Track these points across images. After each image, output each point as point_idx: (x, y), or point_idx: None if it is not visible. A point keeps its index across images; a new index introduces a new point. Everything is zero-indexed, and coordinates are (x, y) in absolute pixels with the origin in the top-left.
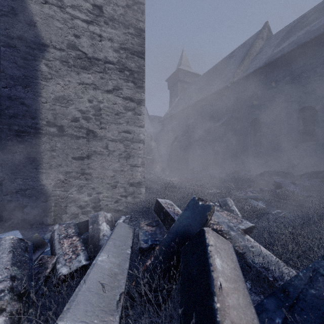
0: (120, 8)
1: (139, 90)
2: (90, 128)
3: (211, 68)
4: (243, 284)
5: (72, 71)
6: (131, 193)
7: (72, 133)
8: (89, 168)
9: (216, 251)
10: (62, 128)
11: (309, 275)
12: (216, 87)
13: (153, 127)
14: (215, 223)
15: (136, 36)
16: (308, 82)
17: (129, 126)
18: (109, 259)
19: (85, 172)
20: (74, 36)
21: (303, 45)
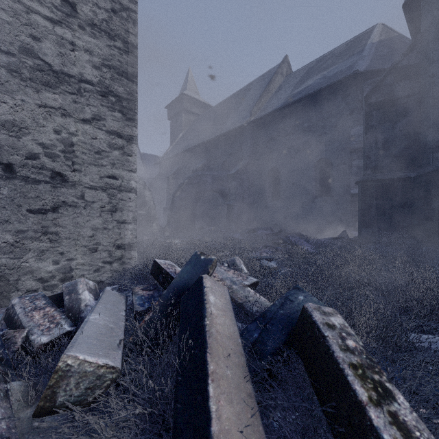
0: (103, 11)
1: (129, 124)
2: (57, 170)
3: (225, 99)
4: (231, 313)
5: (28, 87)
6: (118, 258)
7: (28, 175)
8: (55, 226)
9: (212, 291)
10: (11, 168)
11: (281, 301)
12: (231, 125)
13: (146, 170)
14: (219, 279)
15: (125, 52)
16: (324, 132)
17: (116, 170)
18: (102, 318)
19: (49, 231)
20: (30, 37)
21: (320, 91)
